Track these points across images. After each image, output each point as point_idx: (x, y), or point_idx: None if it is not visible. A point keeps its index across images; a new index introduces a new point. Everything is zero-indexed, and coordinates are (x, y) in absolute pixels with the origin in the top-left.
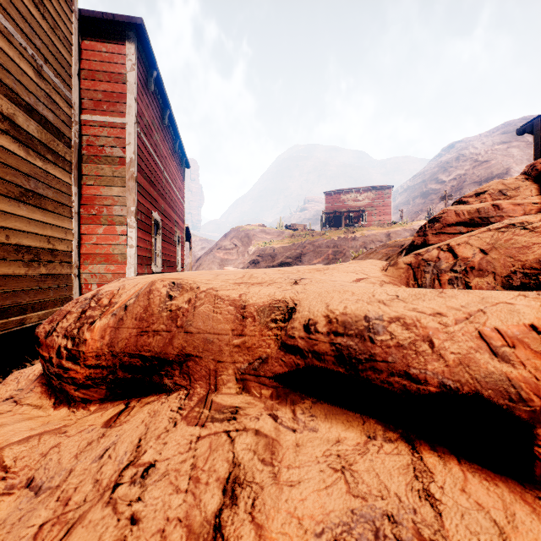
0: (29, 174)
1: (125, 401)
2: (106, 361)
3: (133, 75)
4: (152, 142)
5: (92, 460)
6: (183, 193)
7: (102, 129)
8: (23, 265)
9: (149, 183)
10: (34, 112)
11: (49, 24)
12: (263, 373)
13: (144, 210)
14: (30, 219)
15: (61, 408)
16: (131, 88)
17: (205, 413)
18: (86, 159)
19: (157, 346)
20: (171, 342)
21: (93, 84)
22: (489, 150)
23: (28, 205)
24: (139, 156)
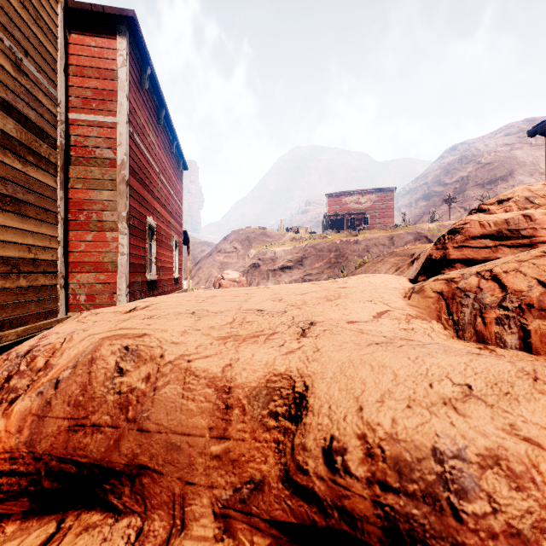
0: (6, 178)
1: (58, 517)
2: (26, 465)
3: (125, 71)
4: (146, 143)
5: None
6: (180, 195)
7: (91, 129)
8: None
9: (143, 186)
10: (12, 110)
11: (30, 15)
12: (256, 509)
13: (138, 215)
14: (8, 227)
15: None
16: (122, 85)
17: None
18: (74, 161)
19: (97, 450)
20: (117, 446)
21: (81, 80)
22: (492, 152)
23: (5, 212)
24: (132, 158)
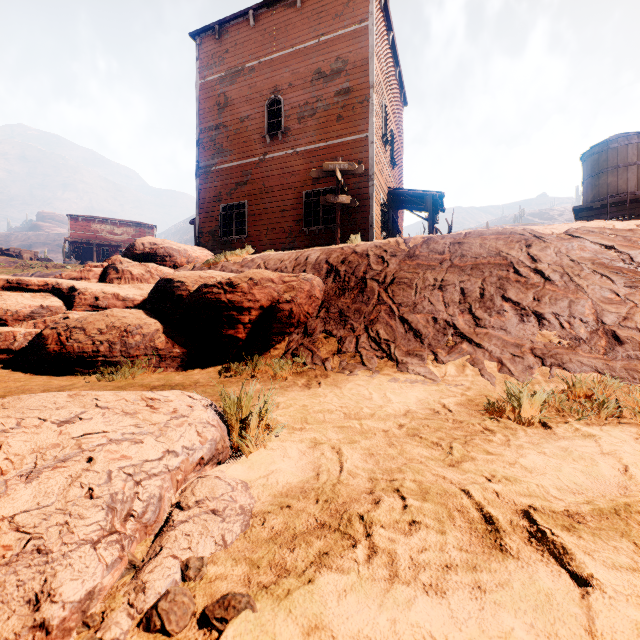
0: None
1: None
2: None
3: None
4: None
5: None
6: None
7: None
8: None
9: None
10: None
11: None
12: (4, 288)
13: None
14: None
15: None
16: None
17: None
18: None
19: None
20: None
21: None
22: None
23: None
24: None
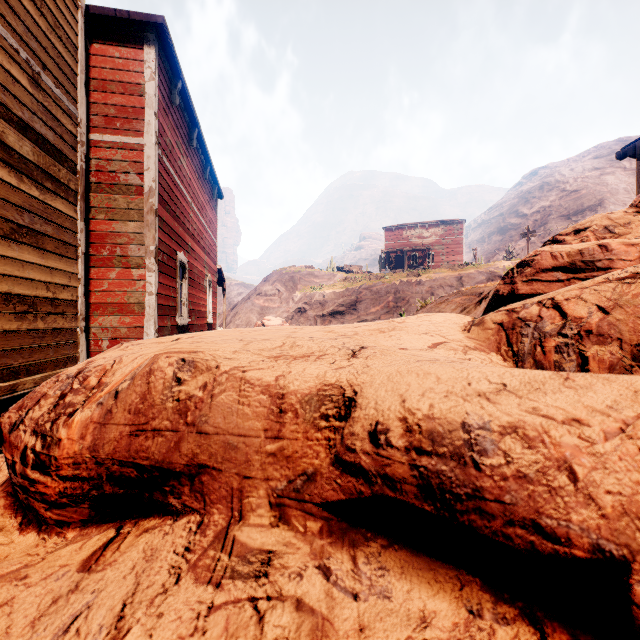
0: (22, 206)
1: (116, 525)
2: (88, 470)
3: (153, 86)
4: (177, 167)
5: (53, 634)
6: (214, 228)
7: (115, 152)
8: (14, 319)
9: (172, 216)
10: (29, 130)
11: (48, 23)
12: (308, 496)
13: (167, 250)
14: (24, 261)
15: (28, 532)
16: (150, 101)
17: (223, 562)
18: (96, 188)
19: (158, 452)
20: (177, 447)
21: (104, 96)
22: (579, 178)
23: (21, 245)
24: (161, 185)
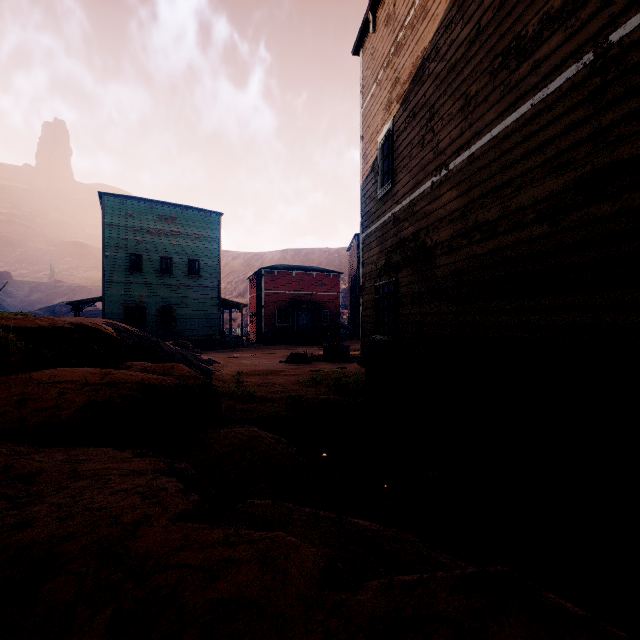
0: None
1: None
2: None
3: None
4: None
5: None
6: None
7: None
8: None
9: None
10: None
11: None
12: None
13: None
14: None
15: None
16: None
17: None
18: None
19: None
20: None
21: None
22: None
23: None
24: None
